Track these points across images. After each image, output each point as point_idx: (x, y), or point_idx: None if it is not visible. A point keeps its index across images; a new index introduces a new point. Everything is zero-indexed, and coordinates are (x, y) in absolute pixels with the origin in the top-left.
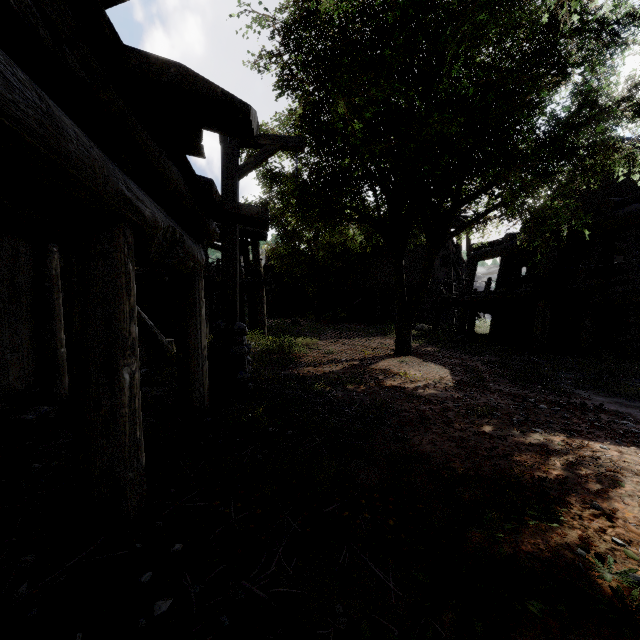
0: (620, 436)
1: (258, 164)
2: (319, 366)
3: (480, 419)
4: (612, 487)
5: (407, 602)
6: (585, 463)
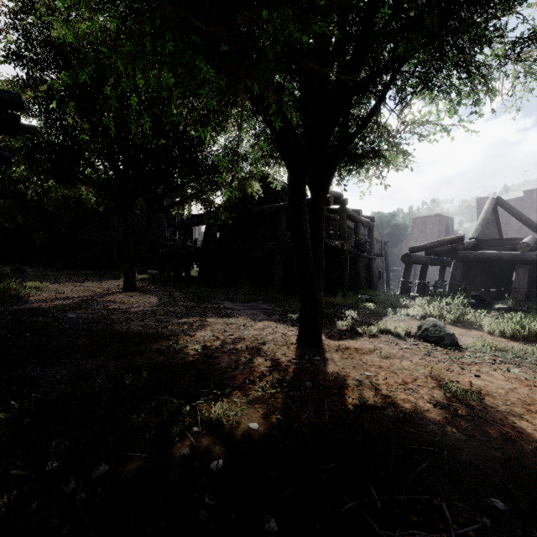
0: (222, 315)
1: None
2: (51, 302)
3: (162, 317)
4: (201, 329)
5: (96, 366)
6: (198, 325)
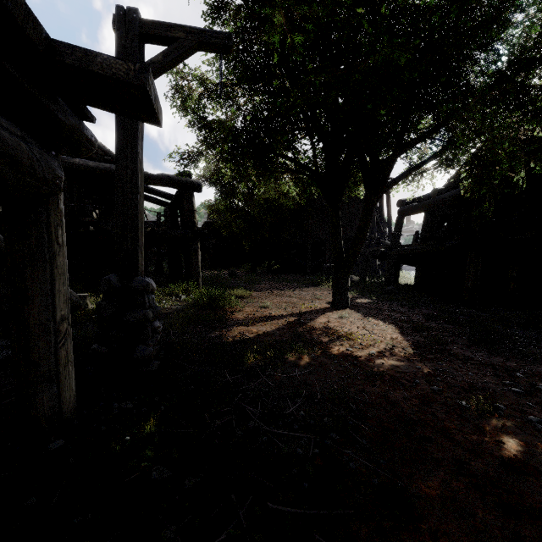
0: None
1: (169, 65)
2: (252, 324)
3: (484, 419)
4: None
5: None
6: None
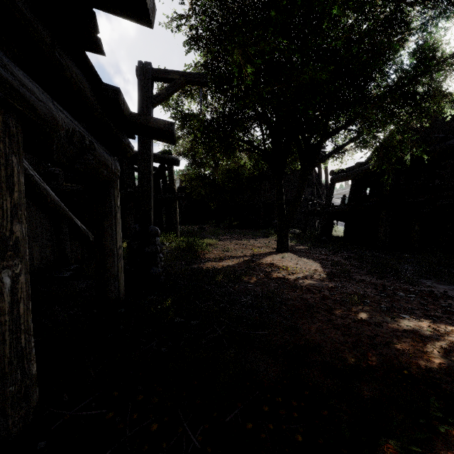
0: None
1: (169, 95)
2: (219, 261)
3: (354, 306)
4: None
5: None
6: None
